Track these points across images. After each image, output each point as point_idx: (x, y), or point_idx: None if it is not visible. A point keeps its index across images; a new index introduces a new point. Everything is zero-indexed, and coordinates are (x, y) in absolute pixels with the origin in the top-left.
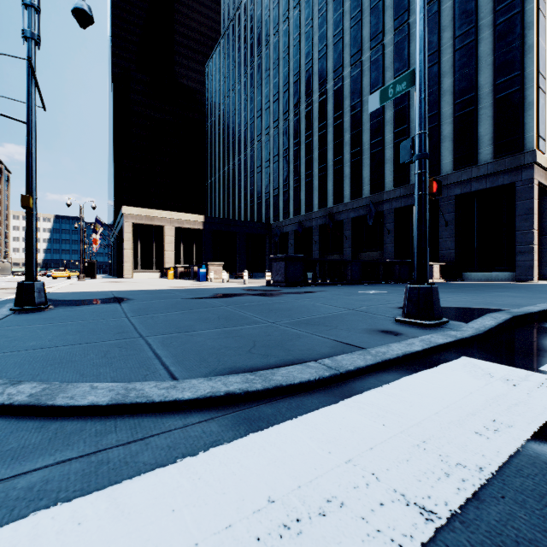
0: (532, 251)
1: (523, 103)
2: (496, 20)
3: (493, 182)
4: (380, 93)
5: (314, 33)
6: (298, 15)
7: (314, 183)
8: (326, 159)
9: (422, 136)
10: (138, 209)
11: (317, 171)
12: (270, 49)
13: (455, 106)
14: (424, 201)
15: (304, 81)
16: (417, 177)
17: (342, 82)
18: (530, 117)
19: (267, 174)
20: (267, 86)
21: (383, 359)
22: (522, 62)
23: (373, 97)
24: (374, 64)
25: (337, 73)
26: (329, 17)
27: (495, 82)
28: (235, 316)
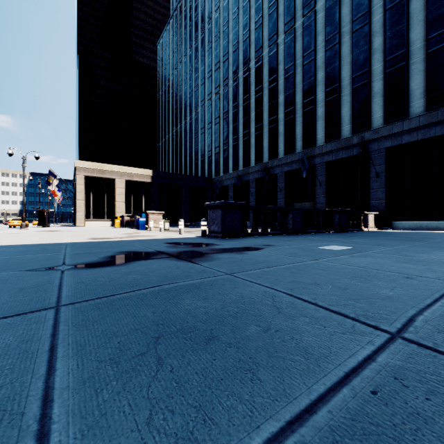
0: None
1: None
2: None
3: (425, 134)
4: None
5: (251, 7)
6: None
7: (251, 141)
8: (261, 119)
9: None
10: (89, 163)
11: (254, 130)
12: (212, 25)
13: (385, 63)
14: None
15: (242, 50)
16: None
17: (276, 48)
18: None
19: (209, 135)
20: (209, 57)
21: None
22: None
23: None
24: (307, 29)
25: (272, 41)
26: None
27: (427, 37)
28: None
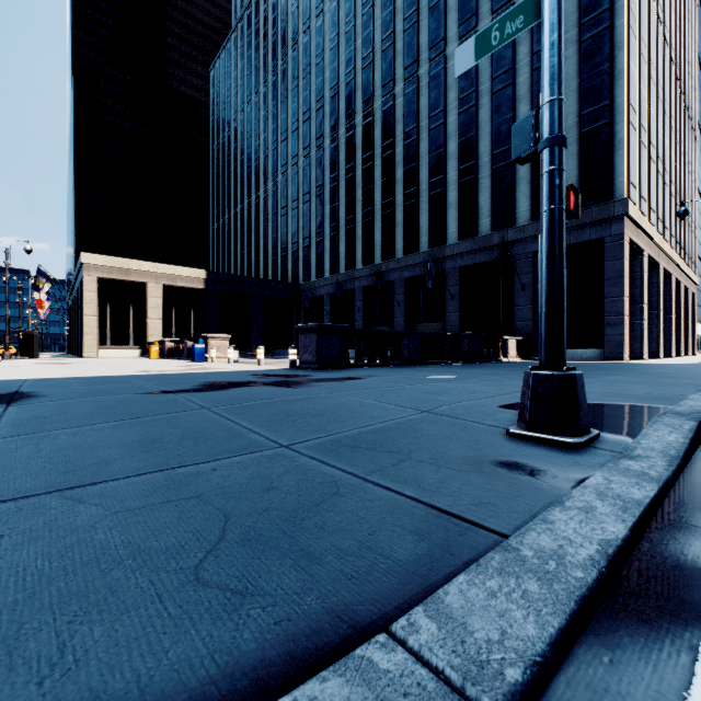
0: (623, 323)
1: (613, 141)
2: (581, 36)
3: (578, 237)
4: (476, 41)
5: (357, 35)
6: (336, 9)
7: (358, 231)
8: (372, 200)
9: (556, 105)
10: (105, 258)
11: (361, 216)
12: (299, 52)
13: None
14: (559, 221)
15: (344, 97)
16: (547, 178)
17: (393, 101)
18: (620, 158)
19: (294, 218)
20: (294, 101)
21: (576, 595)
22: (612, 90)
23: (462, 50)
24: (434, 80)
25: (386, 89)
26: (377, 15)
27: (580, 112)
28: (216, 432)
